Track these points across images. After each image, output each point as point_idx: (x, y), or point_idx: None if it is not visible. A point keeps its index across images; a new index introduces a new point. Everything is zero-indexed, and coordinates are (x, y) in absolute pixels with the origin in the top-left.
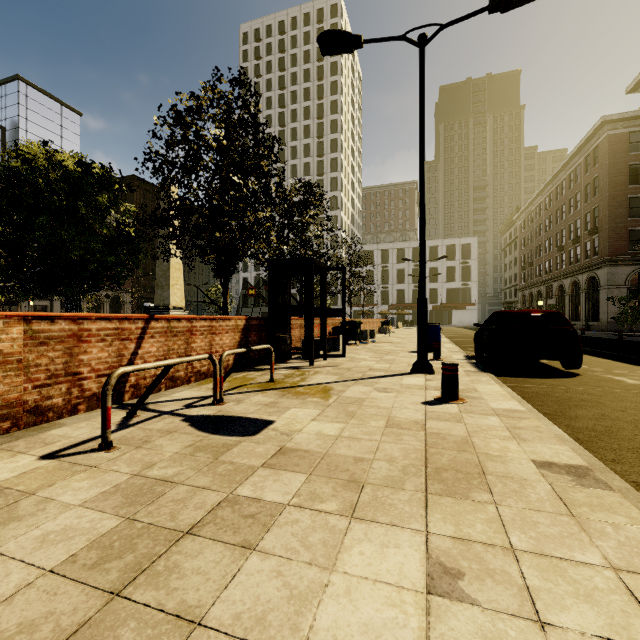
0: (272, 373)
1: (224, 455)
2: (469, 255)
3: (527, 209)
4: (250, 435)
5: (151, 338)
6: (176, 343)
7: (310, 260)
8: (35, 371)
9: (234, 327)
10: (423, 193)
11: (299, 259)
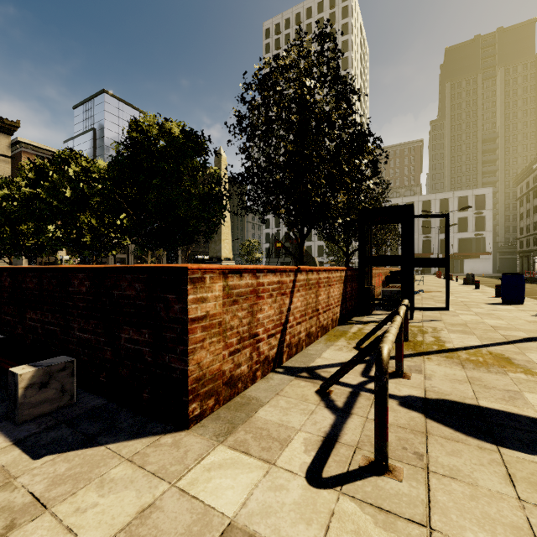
0: (407, 331)
1: None
2: (483, 205)
3: None
4: None
5: (297, 292)
6: (310, 296)
7: (410, 207)
8: (229, 335)
9: (339, 278)
10: None
11: (396, 206)
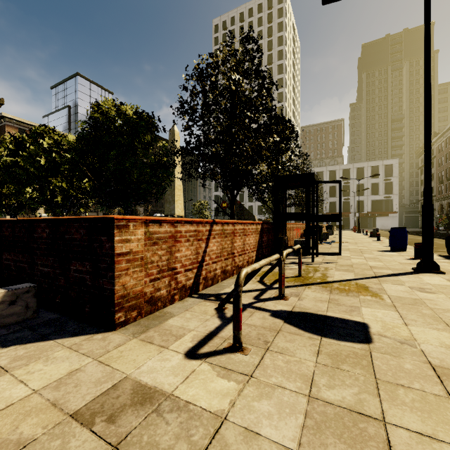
0: (300, 269)
1: (377, 372)
2: (391, 173)
3: (445, 133)
4: (366, 342)
5: (213, 239)
6: (226, 243)
7: (312, 175)
8: (150, 267)
9: (255, 230)
10: (429, 109)
11: (301, 174)
